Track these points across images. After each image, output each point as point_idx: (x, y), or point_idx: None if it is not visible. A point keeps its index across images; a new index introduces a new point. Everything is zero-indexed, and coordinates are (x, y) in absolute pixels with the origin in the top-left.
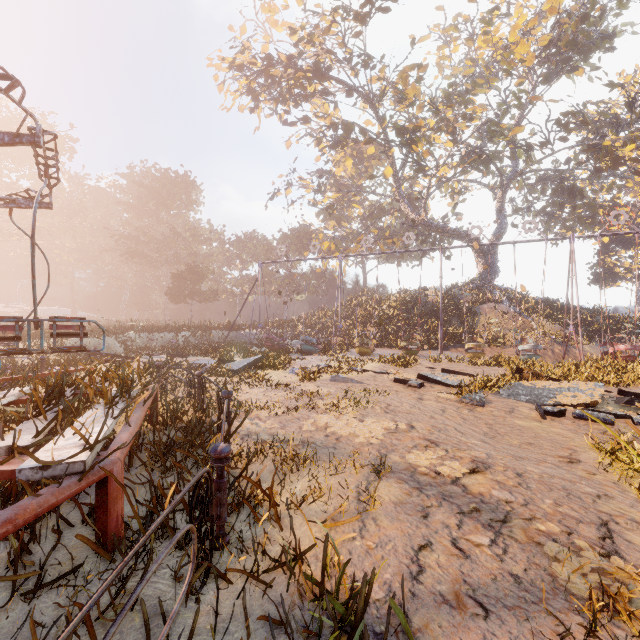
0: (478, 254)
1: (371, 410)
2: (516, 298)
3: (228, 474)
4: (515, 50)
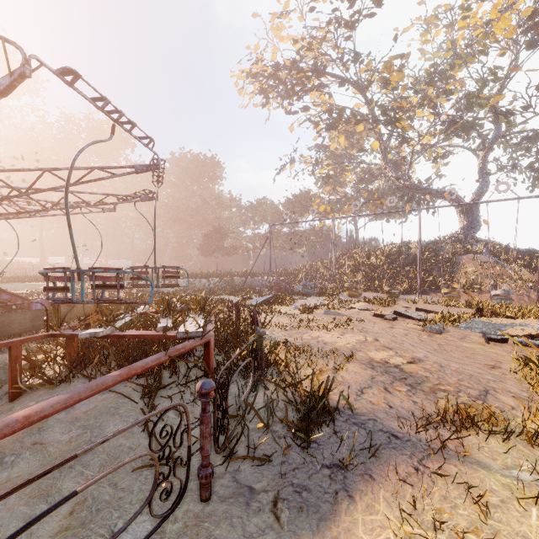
0: (460, 211)
1: (350, 330)
2: (496, 249)
3: None
4: (496, 25)
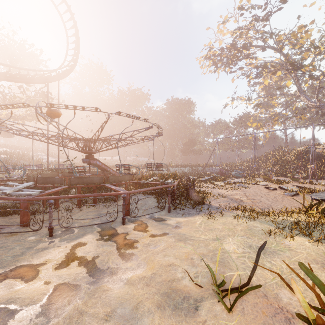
0: None
1: (237, 190)
2: None
3: (192, 192)
4: None
